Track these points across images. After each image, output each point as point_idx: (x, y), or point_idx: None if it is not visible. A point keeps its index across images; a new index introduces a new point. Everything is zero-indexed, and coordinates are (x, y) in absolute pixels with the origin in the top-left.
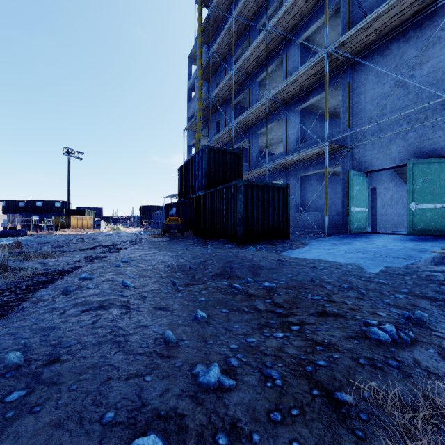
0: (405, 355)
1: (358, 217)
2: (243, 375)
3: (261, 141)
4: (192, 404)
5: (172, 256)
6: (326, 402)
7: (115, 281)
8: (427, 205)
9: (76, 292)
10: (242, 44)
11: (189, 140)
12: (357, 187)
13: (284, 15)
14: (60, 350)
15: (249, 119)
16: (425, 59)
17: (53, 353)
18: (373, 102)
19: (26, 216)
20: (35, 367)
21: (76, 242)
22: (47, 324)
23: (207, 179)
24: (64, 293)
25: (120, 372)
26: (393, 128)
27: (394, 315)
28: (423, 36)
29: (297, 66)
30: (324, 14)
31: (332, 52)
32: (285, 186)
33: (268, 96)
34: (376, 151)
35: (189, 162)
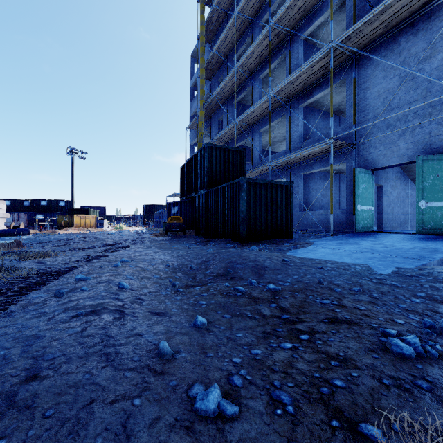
0: (435, 374)
1: (364, 215)
2: (247, 399)
3: (263, 139)
4: (187, 439)
5: (172, 256)
6: (349, 438)
7: (111, 283)
8: (437, 203)
9: (69, 294)
10: (244, 41)
11: (191, 139)
12: (363, 185)
13: (288, 10)
14: (42, 364)
15: (252, 117)
16: (434, 52)
17: (33, 367)
18: (379, 97)
19: (31, 215)
20: (10, 385)
21: (78, 241)
22: (32, 331)
23: (209, 177)
24: (56, 295)
25: (106, 393)
26: (401, 124)
27: (414, 323)
28: (433, 28)
29: (301, 62)
30: (328, 8)
31: (336, 47)
32: (289, 184)
33: (270, 93)
34: (383, 147)
35: (191, 160)
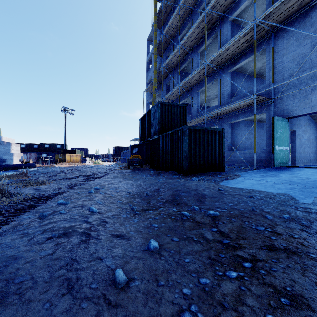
0: None
1: (281, 154)
2: None
3: (200, 98)
4: None
5: (133, 185)
6: None
7: (83, 207)
8: None
9: (50, 217)
10: (186, 26)
11: (147, 99)
12: (281, 130)
13: None
14: (11, 288)
15: (192, 81)
16: None
17: (2, 291)
18: (293, 61)
19: (38, 154)
20: None
21: (67, 172)
22: (13, 252)
23: (160, 126)
24: (40, 217)
25: None
26: (312, 81)
27: None
28: None
29: (229, 38)
30: None
31: (259, 23)
32: (221, 130)
33: (206, 62)
34: (297, 100)
35: (147, 114)
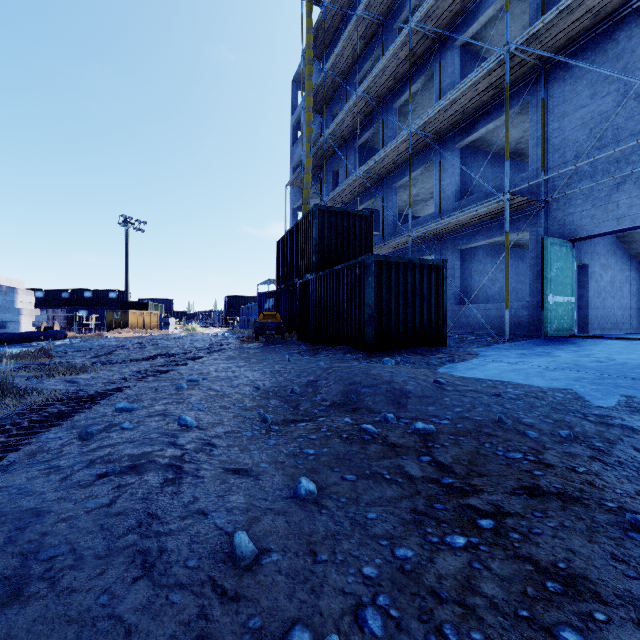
0: None
1: (559, 311)
2: None
3: (399, 198)
4: None
5: (264, 373)
6: None
7: (168, 417)
8: None
9: (102, 435)
10: (371, 54)
11: (293, 200)
12: (558, 264)
13: (437, 2)
14: (32, 568)
15: (383, 166)
16: None
17: (16, 575)
18: (583, 128)
19: (71, 311)
20: None
21: (130, 348)
22: (31, 502)
23: (319, 255)
24: (81, 436)
25: (130, 639)
26: (620, 167)
27: None
28: None
29: (458, 80)
30: None
31: (515, 52)
32: (440, 264)
33: (411, 127)
34: (589, 205)
35: (293, 231)
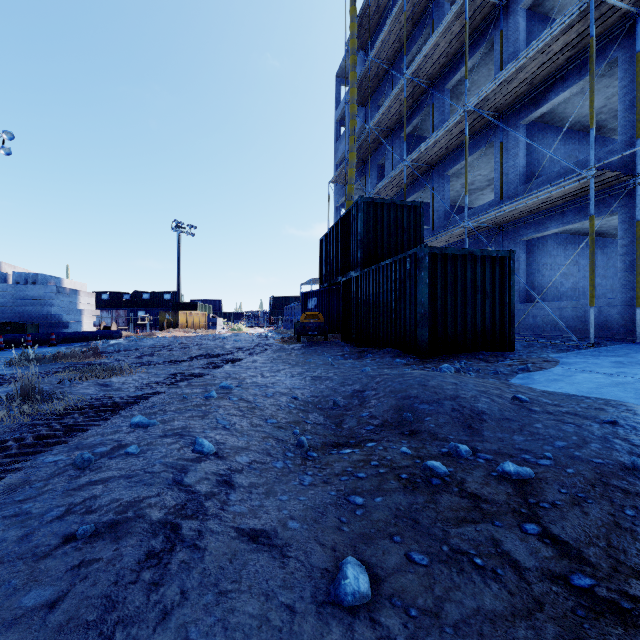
0: None
1: None
2: None
3: (451, 188)
4: None
5: (304, 379)
6: None
7: (183, 438)
8: None
9: (102, 462)
10: (420, 34)
11: (337, 198)
12: None
13: None
14: None
15: (434, 152)
16: None
17: None
18: None
19: (131, 312)
20: None
21: (175, 348)
22: None
23: (364, 250)
24: (76, 464)
25: None
26: None
27: None
28: None
29: (523, 47)
30: None
31: None
32: (506, 255)
33: (468, 106)
34: None
35: (336, 227)
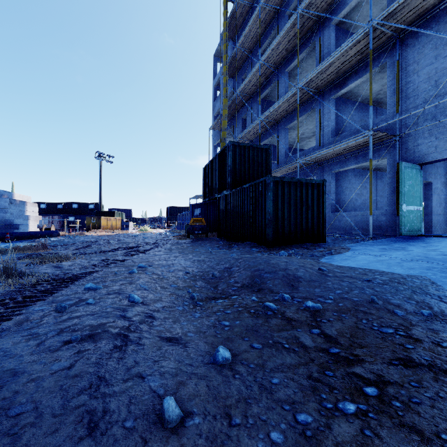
0: None
1: (410, 217)
2: None
3: (290, 136)
4: None
5: (193, 261)
6: None
7: (121, 295)
8: None
9: (73, 308)
10: (269, 34)
11: (214, 139)
12: (410, 181)
13: None
14: (1, 424)
15: (278, 113)
16: None
17: None
18: (429, 80)
19: (64, 217)
20: None
21: (101, 243)
22: (12, 363)
23: (233, 177)
24: (57, 309)
25: None
26: None
27: None
28: None
29: (333, 50)
30: None
31: (377, 26)
32: (320, 182)
33: (299, 85)
34: (434, 138)
35: (214, 160)
